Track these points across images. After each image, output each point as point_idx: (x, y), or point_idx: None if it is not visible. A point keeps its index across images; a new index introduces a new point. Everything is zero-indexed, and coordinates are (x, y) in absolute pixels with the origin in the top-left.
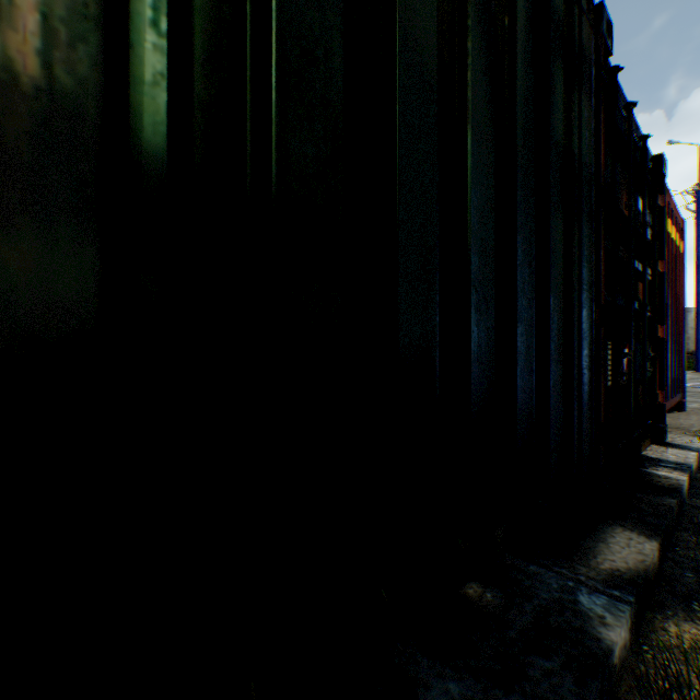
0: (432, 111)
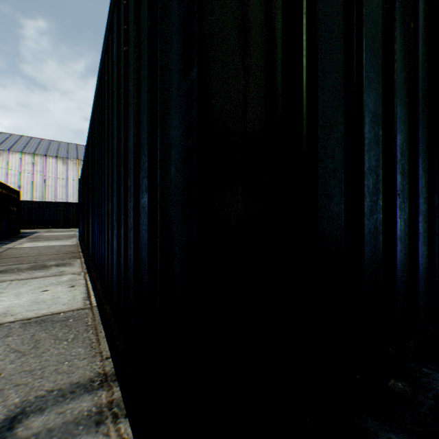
0: (378, 92)
